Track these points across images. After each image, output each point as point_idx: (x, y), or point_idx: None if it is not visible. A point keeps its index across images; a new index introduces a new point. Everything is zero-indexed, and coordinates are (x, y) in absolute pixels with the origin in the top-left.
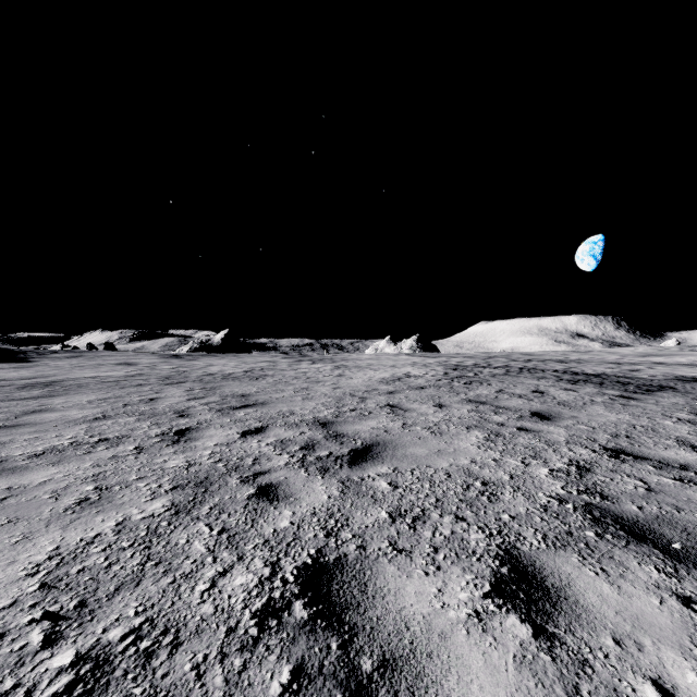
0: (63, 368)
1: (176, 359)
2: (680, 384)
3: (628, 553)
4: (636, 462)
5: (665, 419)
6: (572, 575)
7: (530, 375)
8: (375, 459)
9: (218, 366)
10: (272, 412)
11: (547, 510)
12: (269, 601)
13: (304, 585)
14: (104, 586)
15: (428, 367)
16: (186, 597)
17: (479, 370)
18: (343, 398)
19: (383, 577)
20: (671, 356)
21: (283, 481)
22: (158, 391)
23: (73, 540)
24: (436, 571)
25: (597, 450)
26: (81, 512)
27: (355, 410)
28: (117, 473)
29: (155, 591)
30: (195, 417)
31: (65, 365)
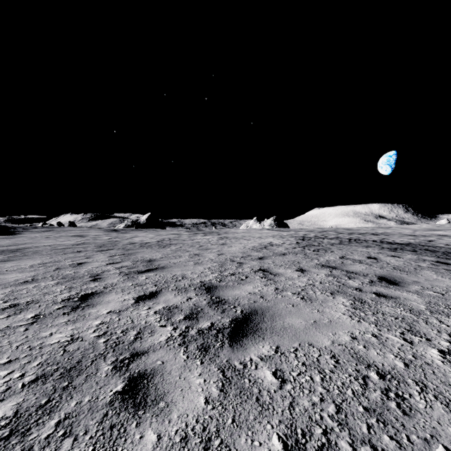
0: (35, 239)
1: (114, 233)
2: None
3: None
4: None
5: None
6: None
7: (358, 244)
8: (255, 332)
9: (140, 237)
10: (168, 276)
11: None
12: None
13: None
14: None
15: (284, 238)
16: None
17: (320, 240)
18: (225, 263)
19: None
20: (448, 230)
21: (159, 369)
22: (89, 257)
23: None
24: None
25: None
26: None
27: (234, 274)
28: None
29: None
30: (104, 281)
31: (38, 236)
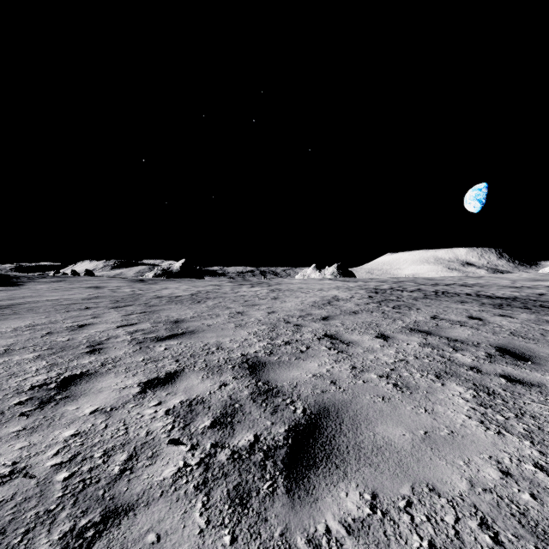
0: (39, 291)
1: (140, 283)
2: None
3: None
4: None
5: None
6: None
7: (449, 298)
8: (329, 458)
9: (171, 289)
10: (197, 345)
11: None
12: None
13: None
14: None
15: (352, 290)
16: None
17: (399, 294)
18: (277, 325)
19: None
20: None
21: None
22: (97, 316)
23: None
24: None
25: None
26: None
27: (290, 342)
28: None
29: None
30: (105, 353)
31: (45, 288)
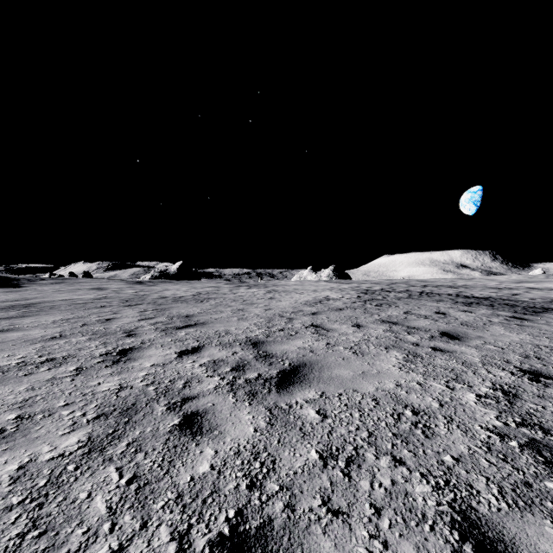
0: (45, 292)
1: (140, 285)
2: None
3: None
4: None
5: None
6: None
7: (430, 298)
8: (302, 381)
9: (172, 290)
10: (210, 331)
11: (490, 449)
12: None
13: None
14: None
15: (343, 291)
16: None
17: (386, 294)
18: (273, 318)
19: None
20: (540, 282)
21: (210, 409)
22: (116, 312)
23: None
24: (383, 550)
25: (515, 372)
26: None
27: (283, 329)
28: (47, 398)
29: None
30: (141, 337)
31: (49, 289)
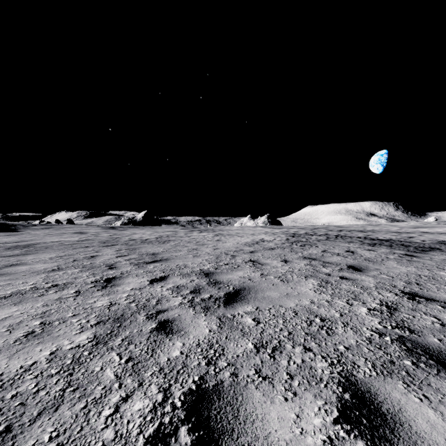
0: (38, 235)
1: (113, 230)
2: (443, 246)
3: (441, 380)
4: (428, 303)
5: (440, 271)
6: (401, 401)
7: (343, 240)
8: (242, 300)
9: (139, 234)
10: (172, 265)
11: (371, 342)
12: (160, 426)
13: (189, 410)
14: (29, 411)
15: (275, 235)
16: (93, 422)
17: (309, 237)
18: (220, 255)
19: (252, 403)
20: (432, 228)
21: (177, 318)
22: (97, 251)
23: (14, 368)
24: (293, 397)
25: (398, 293)
26: (26, 343)
27: (228, 264)
28: (59, 311)
29: (69, 416)
30: (120, 269)
31: (40, 233)
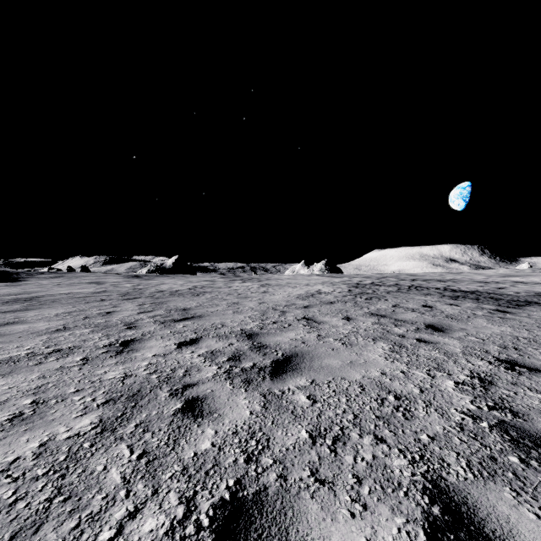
0: (45, 286)
1: (136, 279)
2: None
3: None
4: (532, 374)
5: None
6: (511, 518)
7: (418, 292)
8: (294, 370)
9: (168, 284)
10: (207, 324)
11: (463, 429)
12: None
13: (219, 532)
14: None
15: (335, 285)
16: None
17: (376, 288)
18: (267, 311)
19: (306, 521)
20: (527, 277)
21: (209, 395)
22: (115, 305)
23: None
24: (362, 511)
25: (492, 361)
26: (9, 430)
27: (277, 322)
28: (58, 385)
29: None
30: (141, 329)
31: (48, 283)
